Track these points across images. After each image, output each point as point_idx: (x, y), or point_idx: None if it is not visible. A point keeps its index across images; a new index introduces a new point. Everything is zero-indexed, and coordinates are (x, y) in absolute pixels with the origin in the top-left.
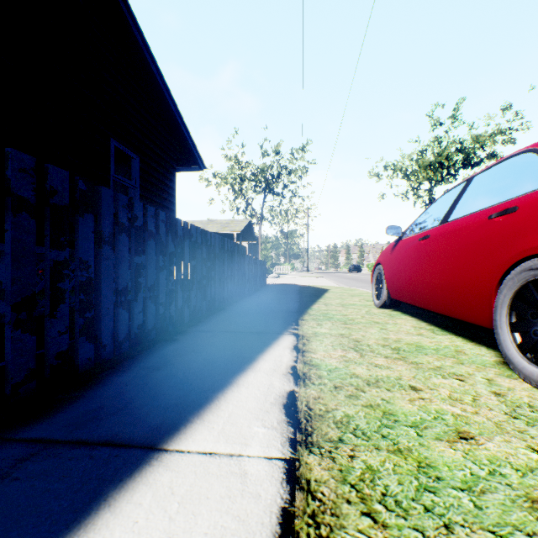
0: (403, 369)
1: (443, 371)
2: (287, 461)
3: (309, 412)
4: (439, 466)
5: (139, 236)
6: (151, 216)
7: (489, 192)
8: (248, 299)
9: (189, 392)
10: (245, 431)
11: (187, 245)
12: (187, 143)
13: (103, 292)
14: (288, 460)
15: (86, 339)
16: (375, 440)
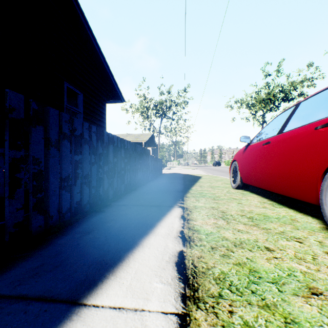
0: (258, 233)
1: (286, 235)
2: (180, 316)
3: (195, 269)
4: (302, 322)
5: (77, 142)
6: (86, 128)
7: (313, 111)
8: (151, 183)
9: (107, 252)
10: (147, 287)
11: (111, 148)
12: (113, 85)
13: (51, 179)
14: (180, 315)
15: (37, 212)
16: (247, 295)
